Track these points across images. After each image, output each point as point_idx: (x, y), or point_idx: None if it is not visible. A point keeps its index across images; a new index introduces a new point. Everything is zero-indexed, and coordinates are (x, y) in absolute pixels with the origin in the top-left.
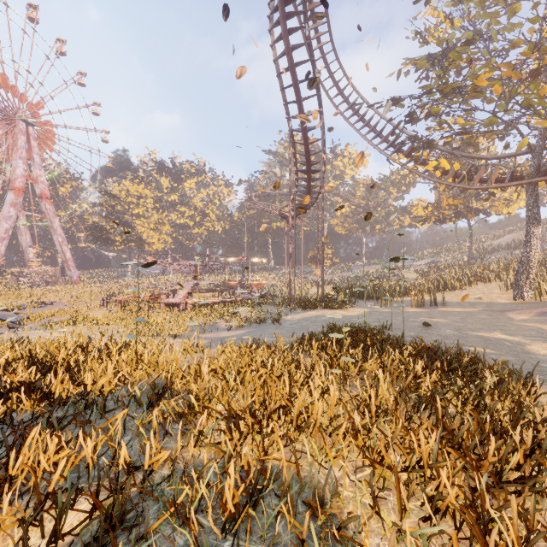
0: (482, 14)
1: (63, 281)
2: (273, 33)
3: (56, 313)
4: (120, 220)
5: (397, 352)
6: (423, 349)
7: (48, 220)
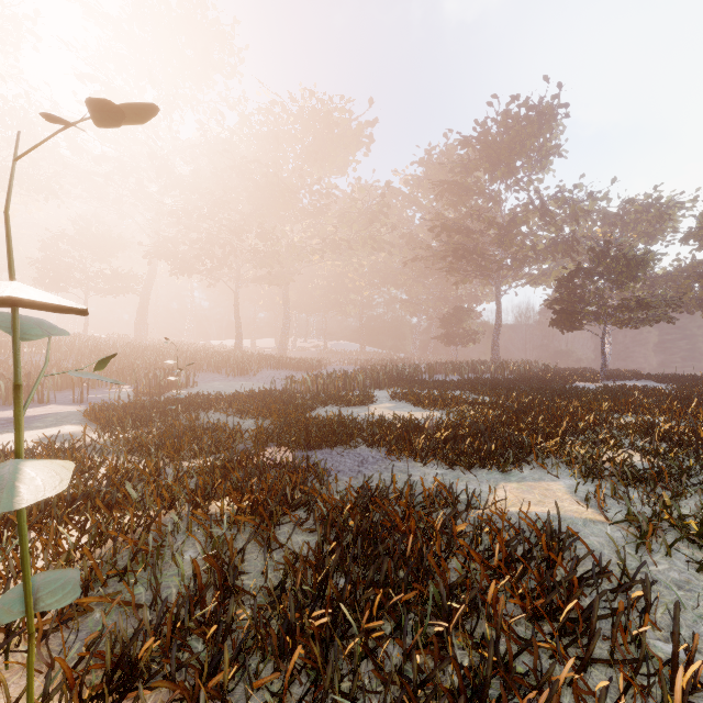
0: None
1: None
2: None
3: None
4: None
5: None
6: None
7: None
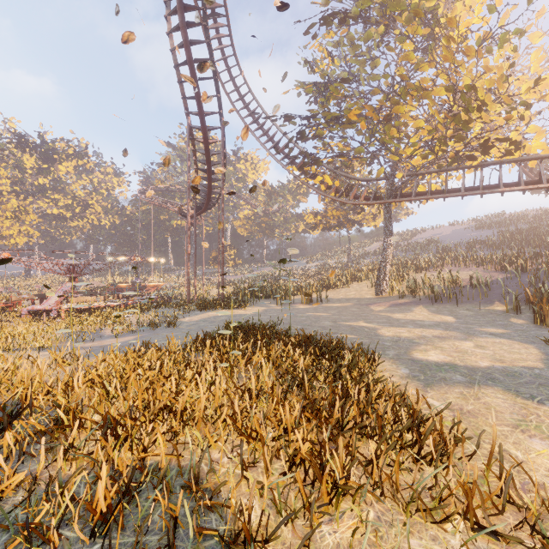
0: (354, 60)
1: None
2: (169, 21)
3: None
4: None
5: (282, 343)
6: (303, 339)
7: None
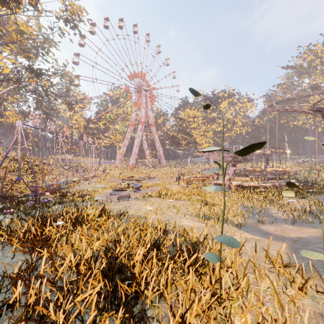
0: None
1: (159, 166)
2: None
3: (153, 185)
4: (185, 132)
5: None
6: None
7: (153, 135)
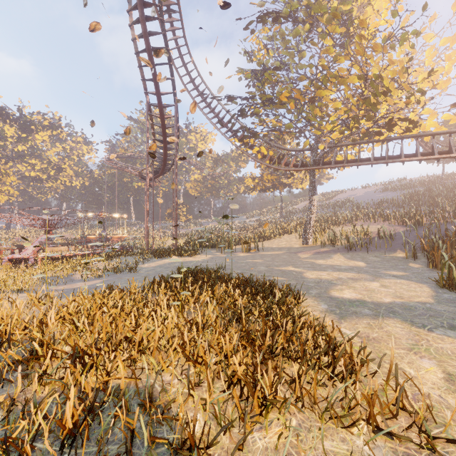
0: (285, 51)
1: None
2: (131, 15)
3: None
4: None
5: (225, 285)
6: (242, 281)
7: None
